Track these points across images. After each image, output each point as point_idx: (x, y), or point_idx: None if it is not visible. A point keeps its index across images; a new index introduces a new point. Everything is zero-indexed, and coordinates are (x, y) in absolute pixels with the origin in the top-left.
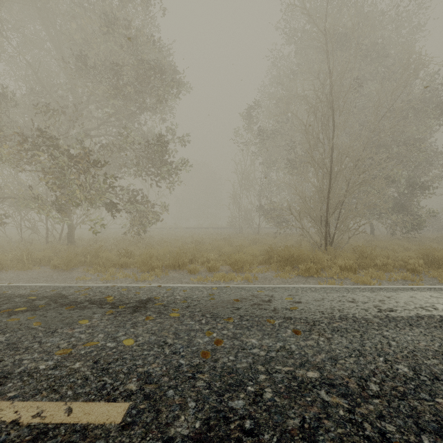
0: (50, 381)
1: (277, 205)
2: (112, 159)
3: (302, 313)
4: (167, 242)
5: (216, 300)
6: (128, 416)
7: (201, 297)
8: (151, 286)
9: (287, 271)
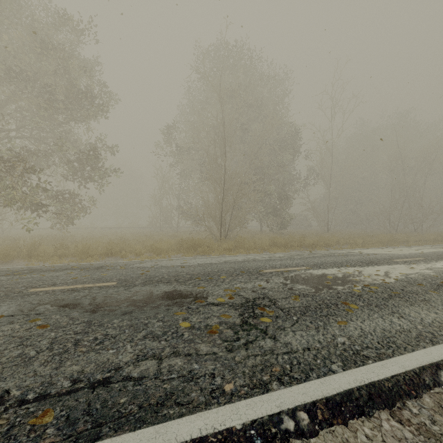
0: (78, 283)
1: (188, 208)
2: (37, 162)
3: (189, 264)
4: (94, 239)
5: (144, 264)
6: (118, 283)
7: (135, 263)
8: (98, 263)
9: (191, 253)
